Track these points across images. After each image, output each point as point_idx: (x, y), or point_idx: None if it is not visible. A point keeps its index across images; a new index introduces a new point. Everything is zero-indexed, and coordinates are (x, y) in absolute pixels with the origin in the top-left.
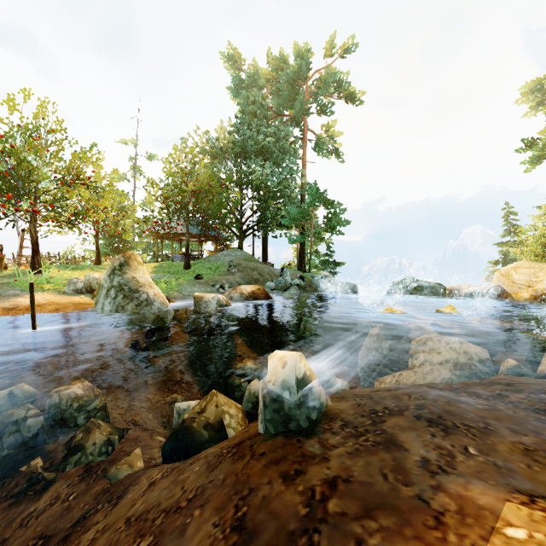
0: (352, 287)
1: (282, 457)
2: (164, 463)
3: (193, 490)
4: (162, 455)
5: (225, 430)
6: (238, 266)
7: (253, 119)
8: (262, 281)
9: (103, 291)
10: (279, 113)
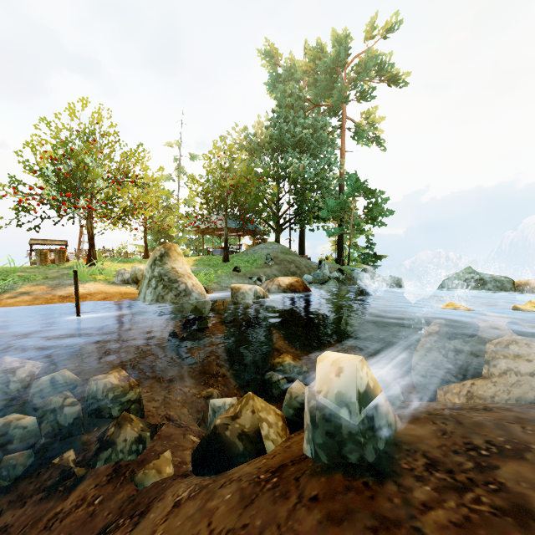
0: (397, 281)
1: (346, 513)
2: (193, 474)
3: (221, 534)
4: (192, 463)
5: (263, 442)
6: (275, 259)
7: (290, 112)
8: (299, 274)
9: (145, 281)
10: (316, 103)
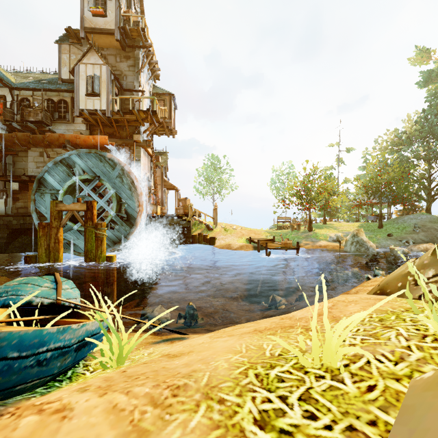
0: None
1: None
2: None
3: None
4: None
5: None
6: (422, 227)
7: None
8: None
9: (349, 242)
10: None
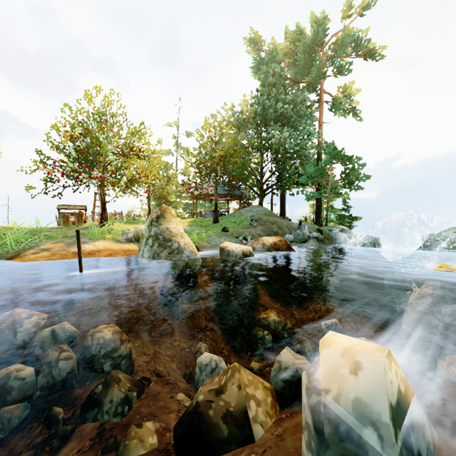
0: (374, 241)
1: None
2: (174, 452)
3: None
4: (173, 439)
5: (250, 427)
6: (259, 220)
7: (272, 90)
8: (281, 234)
9: (144, 240)
10: (296, 81)
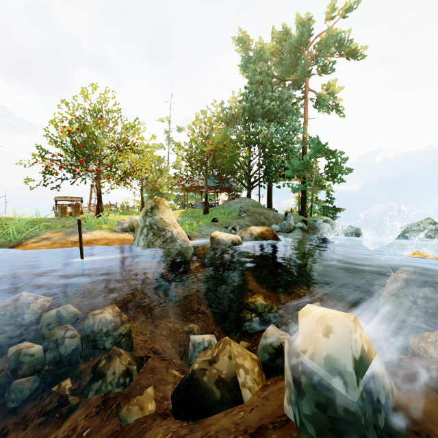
0: (356, 231)
1: None
2: (172, 415)
3: None
4: (171, 403)
5: (240, 391)
6: (247, 211)
7: (260, 87)
8: (268, 224)
9: (139, 229)
10: (282, 79)
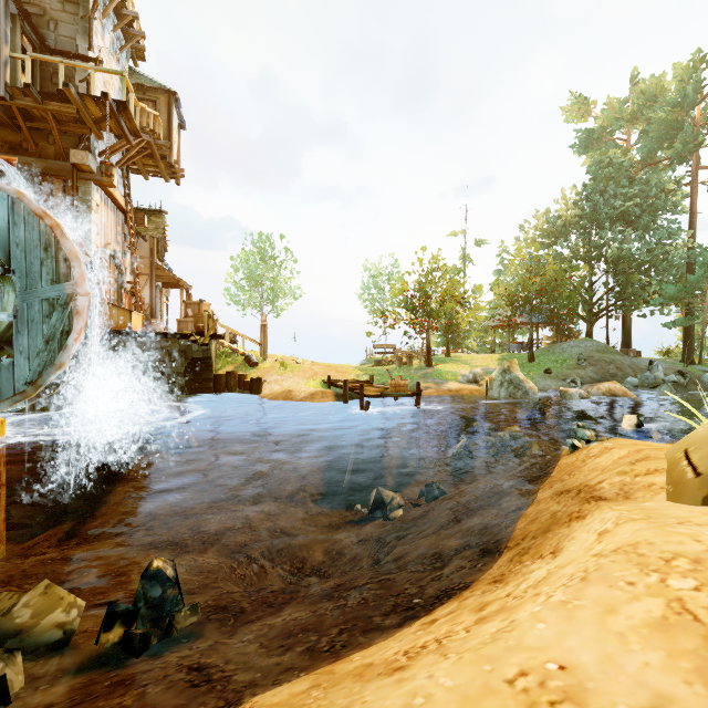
0: None
1: None
2: None
3: None
4: None
5: None
6: (589, 359)
7: (608, 184)
8: (620, 377)
9: (496, 383)
10: (648, 159)
